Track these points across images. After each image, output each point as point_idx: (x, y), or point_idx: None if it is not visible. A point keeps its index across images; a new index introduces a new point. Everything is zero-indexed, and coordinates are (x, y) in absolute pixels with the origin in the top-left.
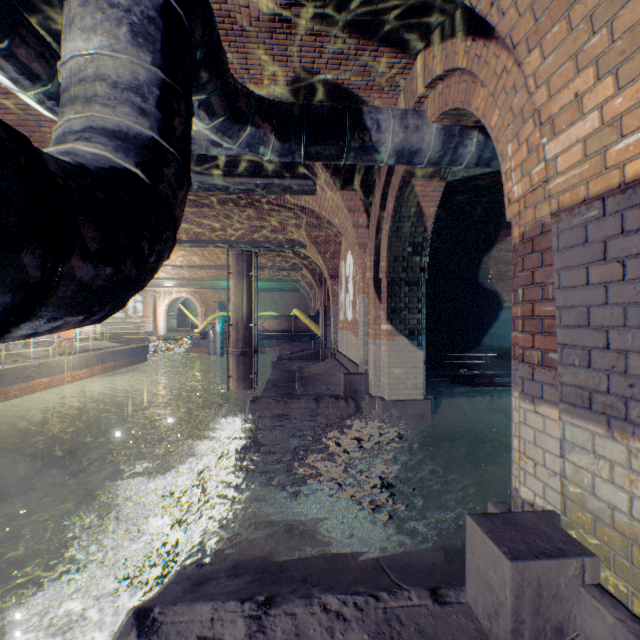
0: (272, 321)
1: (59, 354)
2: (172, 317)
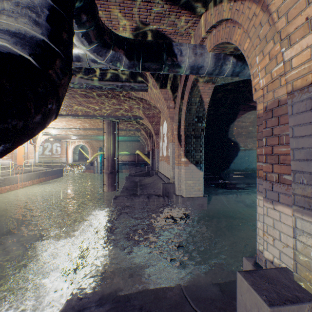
0: (126, 156)
1: (15, 173)
2: (75, 154)
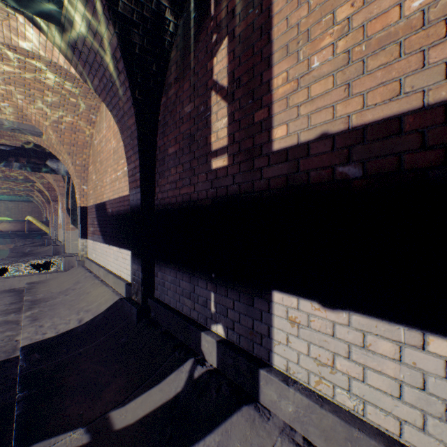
0: (7, 224)
1: None
2: None
